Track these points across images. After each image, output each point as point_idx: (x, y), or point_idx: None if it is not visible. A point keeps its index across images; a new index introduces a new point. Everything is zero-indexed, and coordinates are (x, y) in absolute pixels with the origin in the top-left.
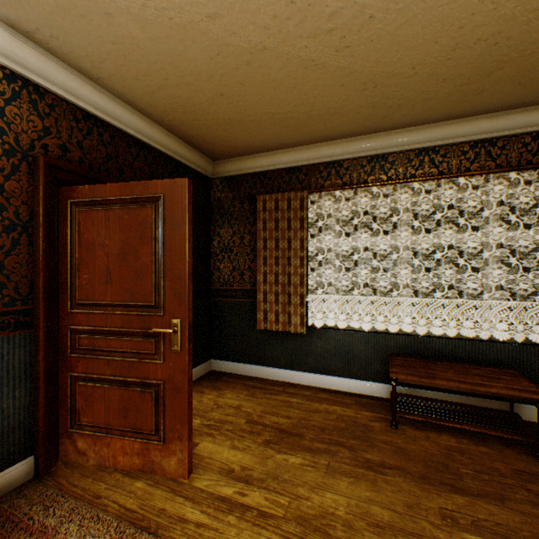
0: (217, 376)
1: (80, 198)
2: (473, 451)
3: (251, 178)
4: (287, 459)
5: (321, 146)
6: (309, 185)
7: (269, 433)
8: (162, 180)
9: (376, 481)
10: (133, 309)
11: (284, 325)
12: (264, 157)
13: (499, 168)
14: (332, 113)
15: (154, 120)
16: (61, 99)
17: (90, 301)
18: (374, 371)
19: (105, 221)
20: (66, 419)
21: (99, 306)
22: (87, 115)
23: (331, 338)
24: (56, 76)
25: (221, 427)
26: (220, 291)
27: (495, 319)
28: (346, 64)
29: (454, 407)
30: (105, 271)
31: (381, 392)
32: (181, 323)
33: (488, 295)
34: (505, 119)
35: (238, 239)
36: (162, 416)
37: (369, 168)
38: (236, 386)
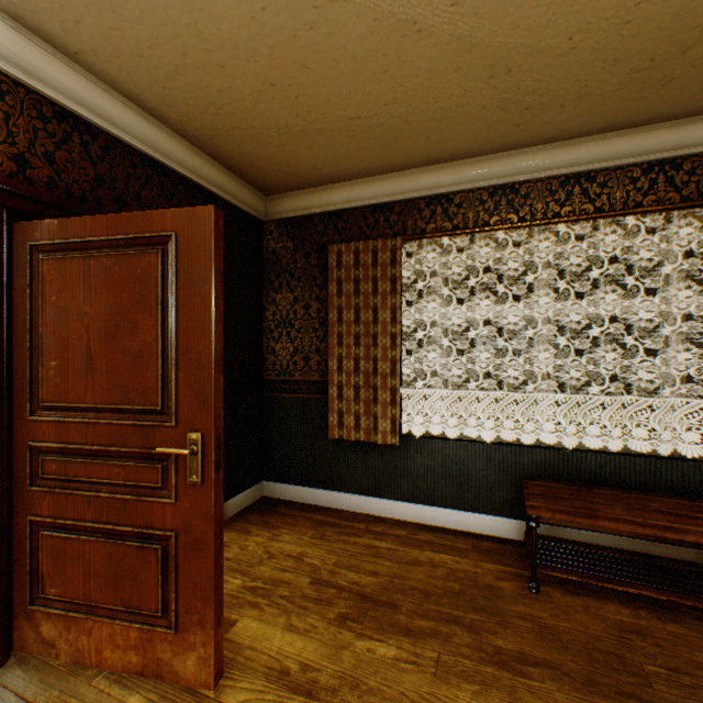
0: (271, 507)
1: (45, 239)
2: (659, 632)
3: (320, 221)
4: (373, 649)
5: (421, 173)
6: (404, 230)
7: (345, 602)
8: (173, 210)
9: (516, 690)
10: (128, 416)
11: (367, 433)
12: (338, 189)
13: (687, 201)
14: (440, 118)
15: (173, 129)
16: (16, 83)
17: (61, 402)
18: (499, 501)
19: (84, 276)
20: (23, 590)
21: (75, 411)
22: (61, 113)
23: (436, 452)
24: (5, 43)
25: (273, 592)
26: (275, 383)
27: (679, 426)
28: (466, 29)
29: (621, 557)
30: (84, 355)
31: (510, 531)
32: (203, 439)
33: (668, 389)
34: (697, 128)
35: (302, 308)
36: (172, 588)
37: (491, 203)
38: (297, 521)
